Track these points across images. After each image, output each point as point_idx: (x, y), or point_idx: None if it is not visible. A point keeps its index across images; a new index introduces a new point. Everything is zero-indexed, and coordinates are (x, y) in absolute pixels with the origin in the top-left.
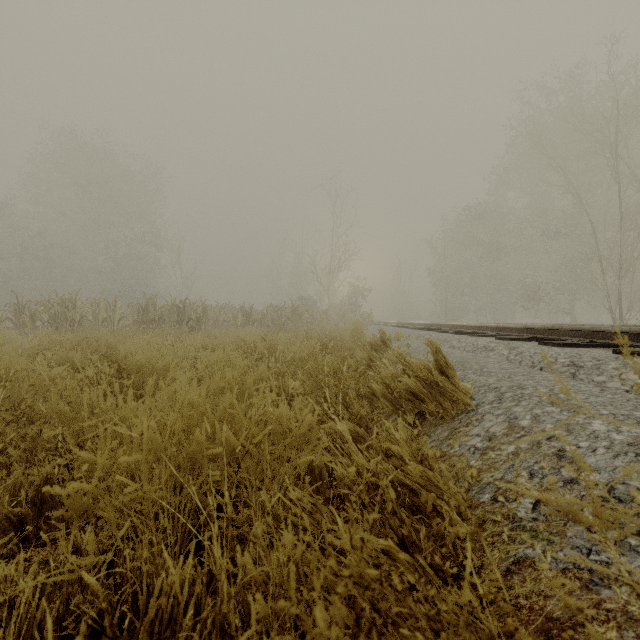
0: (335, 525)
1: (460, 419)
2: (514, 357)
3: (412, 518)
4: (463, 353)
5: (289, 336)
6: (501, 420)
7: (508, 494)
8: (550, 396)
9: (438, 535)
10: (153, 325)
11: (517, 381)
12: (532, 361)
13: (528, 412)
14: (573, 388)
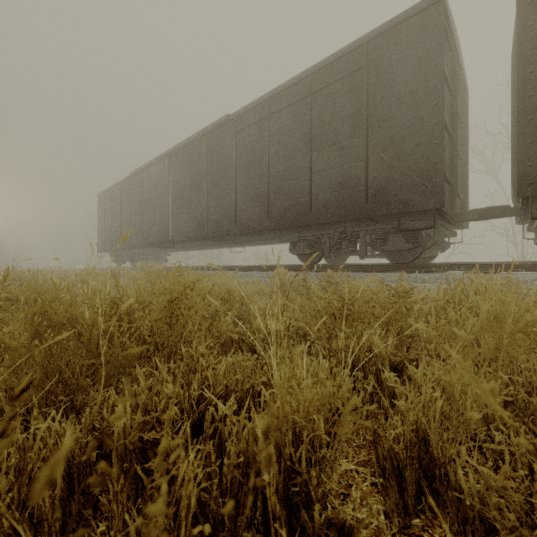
0: None
1: None
2: None
3: None
4: None
5: None
6: None
7: None
8: None
9: None
10: None
11: None
12: None
13: None
14: None
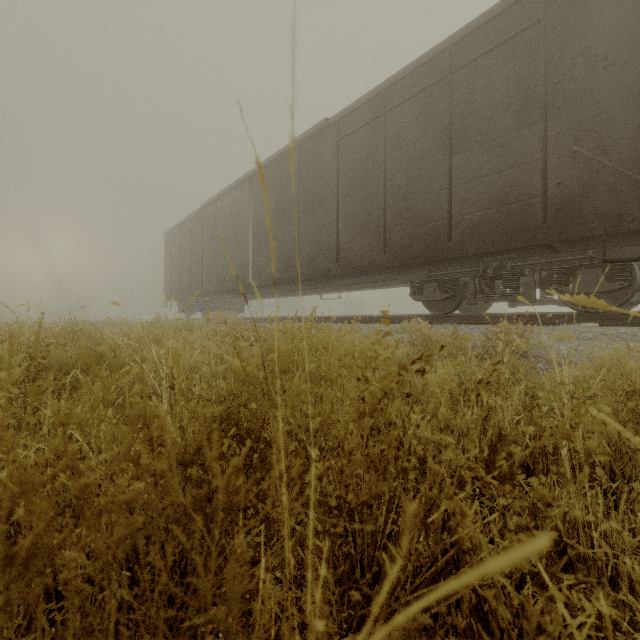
0: None
1: None
2: None
3: None
4: None
5: None
6: None
7: None
8: None
9: None
10: None
11: None
12: None
13: None
14: None
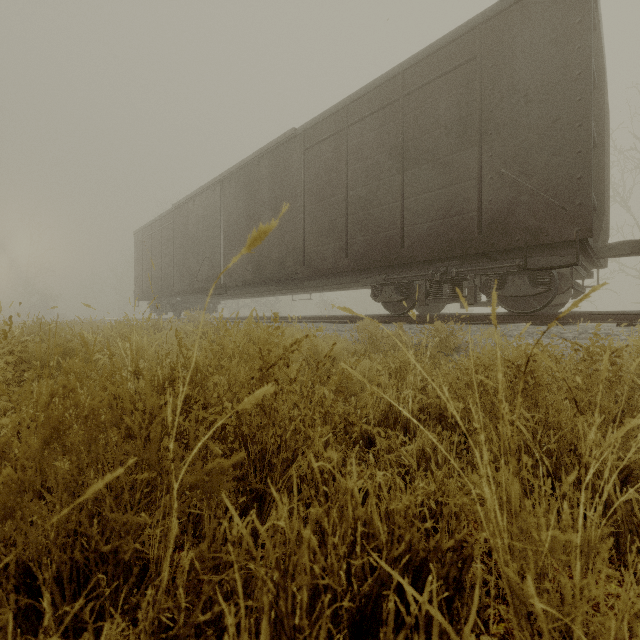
0: None
1: None
2: None
3: None
4: None
5: None
6: None
7: None
8: None
9: None
10: None
11: None
12: None
13: None
14: None
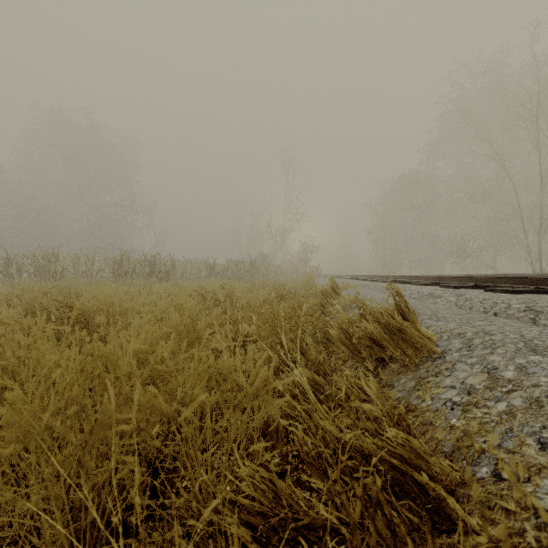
0: (296, 505)
1: (426, 367)
2: (463, 303)
3: (396, 503)
4: (410, 300)
5: (246, 285)
6: (478, 370)
7: (515, 470)
8: (525, 343)
9: (447, 547)
10: (127, 277)
11: (479, 326)
12: (483, 307)
13: (509, 361)
14: (543, 334)
